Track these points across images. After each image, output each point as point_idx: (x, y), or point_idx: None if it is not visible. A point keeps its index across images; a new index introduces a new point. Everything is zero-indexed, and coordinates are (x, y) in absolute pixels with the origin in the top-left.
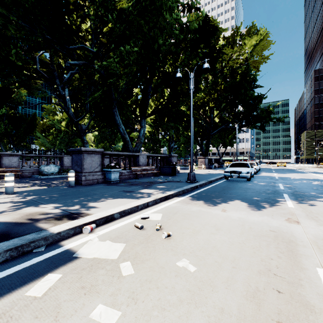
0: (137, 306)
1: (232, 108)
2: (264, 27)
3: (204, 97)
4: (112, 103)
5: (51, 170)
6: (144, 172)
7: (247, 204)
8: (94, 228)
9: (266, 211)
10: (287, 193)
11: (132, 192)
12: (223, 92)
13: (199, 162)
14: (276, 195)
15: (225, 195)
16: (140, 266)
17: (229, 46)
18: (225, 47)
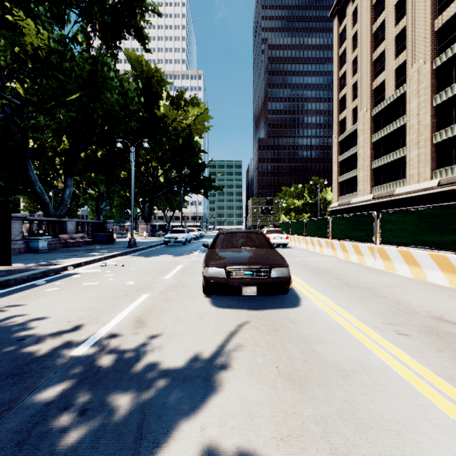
0: (118, 274)
1: (179, 169)
2: (203, 103)
3: (146, 153)
4: (26, 155)
5: None
6: (76, 241)
7: (171, 255)
8: (73, 269)
9: (179, 256)
10: (202, 249)
11: (79, 255)
12: (168, 151)
13: (140, 229)
14: (193, 251)
15: (159, 253)
16: (114, 271)
17: (173, 105)
18: (168, 109)
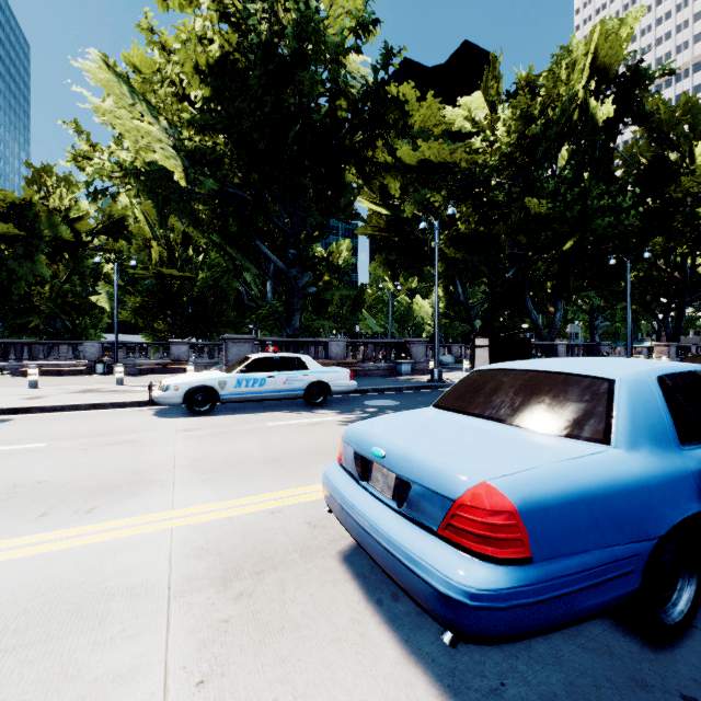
0: None
1: None
2: None
3: (665, 241)
4: (524, 290)
5: (449, 361)
6: None
7: None
8: None
9: None
10: None
11: None
12: None
13: (656, 353)
14: None
15: None
16: None
17: None
18: None
